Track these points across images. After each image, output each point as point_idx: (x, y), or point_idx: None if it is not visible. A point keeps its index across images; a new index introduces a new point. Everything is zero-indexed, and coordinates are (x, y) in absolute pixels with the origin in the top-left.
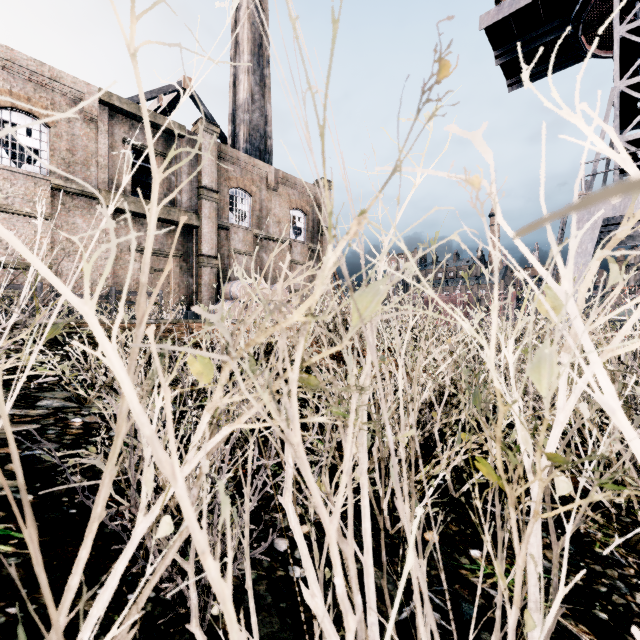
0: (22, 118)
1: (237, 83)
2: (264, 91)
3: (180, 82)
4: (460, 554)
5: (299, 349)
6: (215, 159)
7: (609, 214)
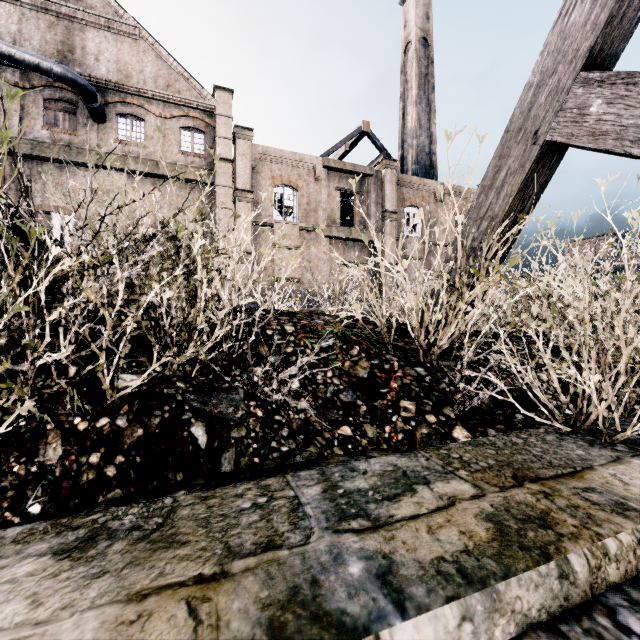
0: (285, 189)
1: (405, 114)
2: (429, 115)
3: (360, 127)
4: None
5: None
6: (394, 187)
7: None
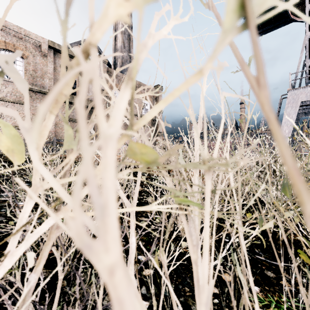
0: None
1: (116, 38)
2: (129, 42)
3: None
4: None
5: (124, 91)
6: None
7: (304, 99)
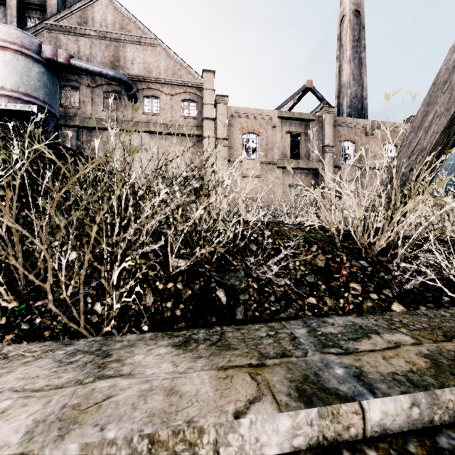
0: (250, 136)
1: (341, 71)
2: (361, 69)
3: (305, 85)
4: None
5: None
6: (332, 127)
7: None
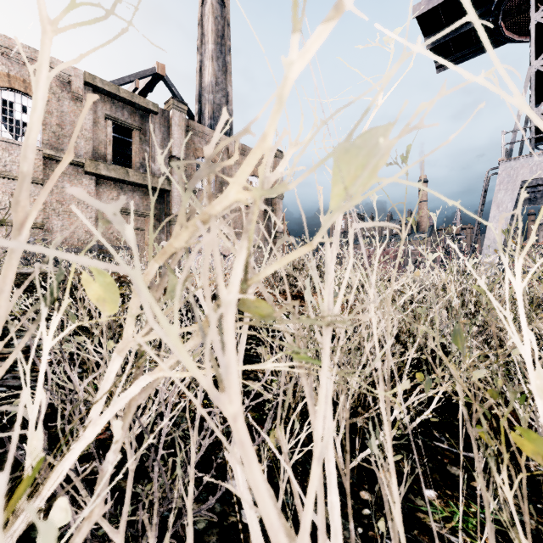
0: (18, 97)
1: (203, 68)
2: (226, 75)
3: (154, 68)
4: (415, 495)
5: (240, 254)
6: (184, 133)
7: (527, 177)
